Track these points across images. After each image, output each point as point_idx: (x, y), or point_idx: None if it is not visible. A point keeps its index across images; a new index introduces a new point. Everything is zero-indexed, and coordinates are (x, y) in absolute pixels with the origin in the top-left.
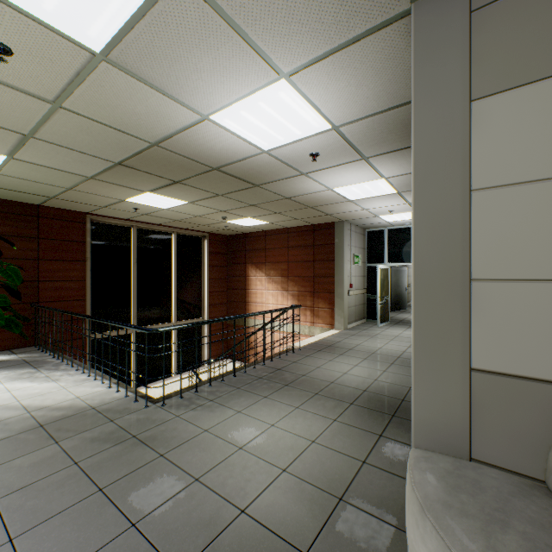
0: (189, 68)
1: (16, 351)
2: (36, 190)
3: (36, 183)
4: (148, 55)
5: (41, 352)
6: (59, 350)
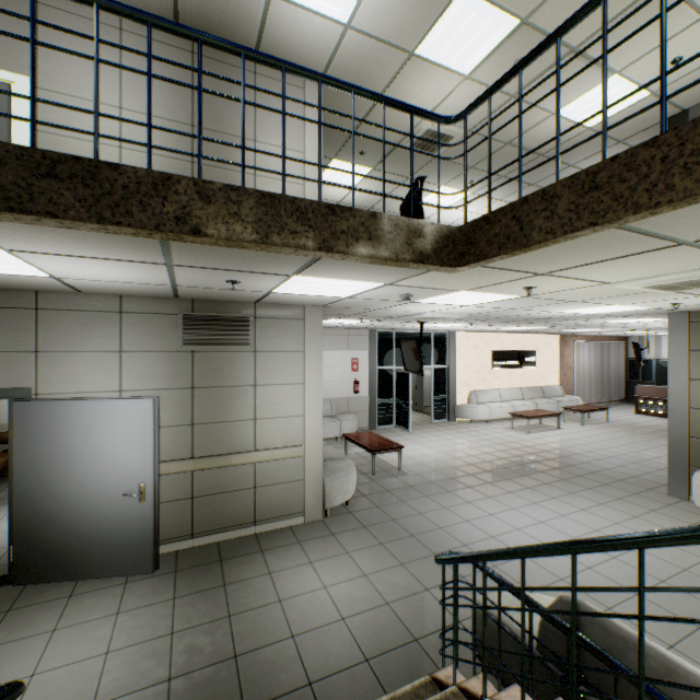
0: (407, 5)
1: None
2: None
3: None
4: (431, 4)
5: None
6: None
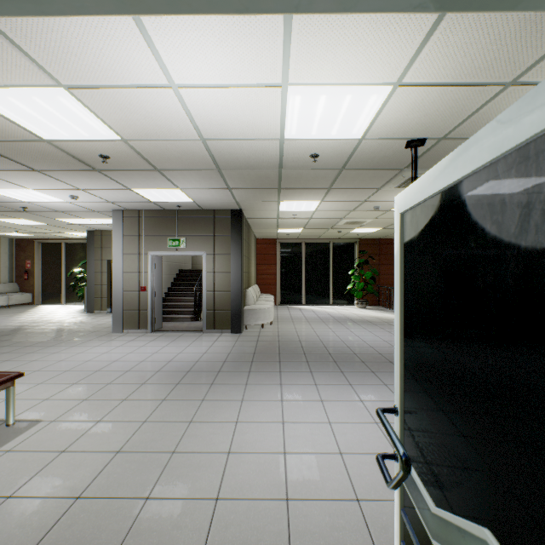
0: None
1: (372, 306)
2: (382, 234)
3: (384, 233)
4: None
5: (382, 307)
6: (392, 306)
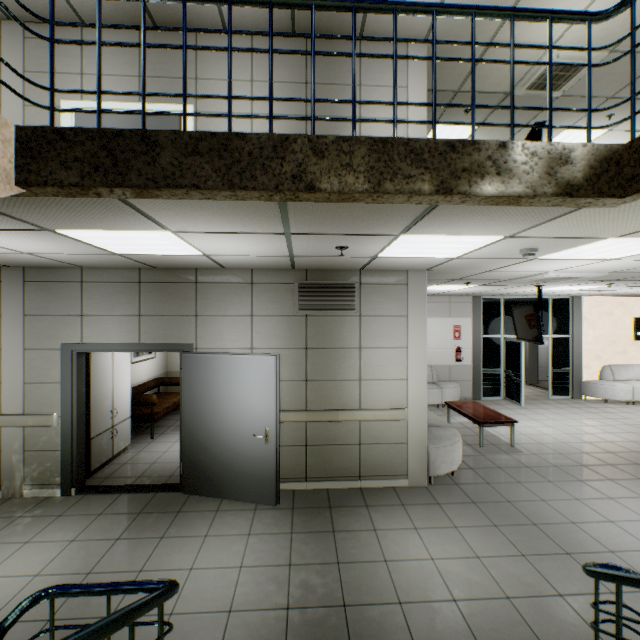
0: None
1: None
2: None
3: None
4: None
5: None
6: None
